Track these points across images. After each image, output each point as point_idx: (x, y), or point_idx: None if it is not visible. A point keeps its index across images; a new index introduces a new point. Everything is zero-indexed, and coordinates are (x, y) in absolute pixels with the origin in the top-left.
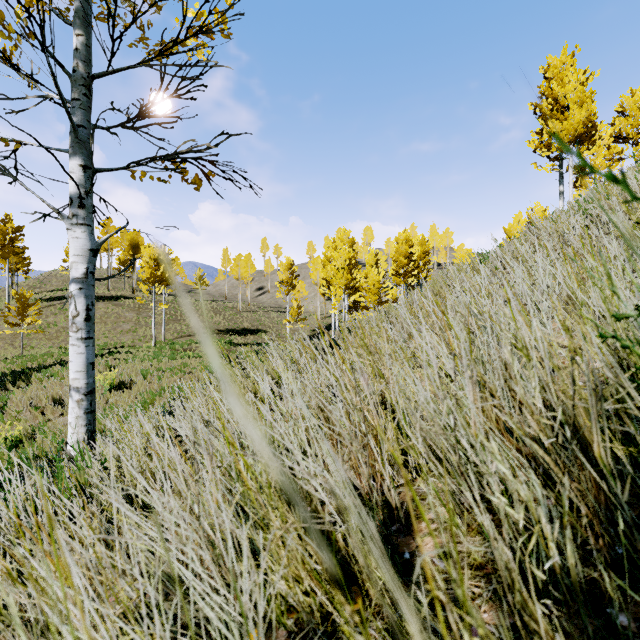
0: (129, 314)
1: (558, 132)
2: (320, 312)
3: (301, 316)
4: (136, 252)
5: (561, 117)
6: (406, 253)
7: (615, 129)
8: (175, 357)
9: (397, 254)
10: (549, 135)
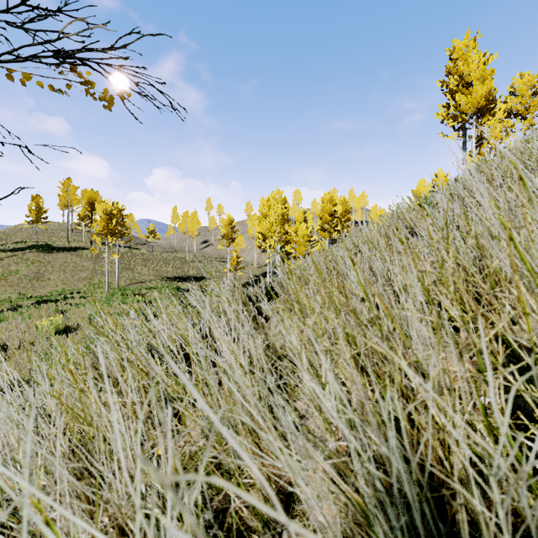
0: (86, 263)
1: (463, 105)
2: (256, 262)
3: (240, 265)
4: (94, 209)
5: (466, 92)
6: (330, 211)
7: (507, 106)
8: (125, 302)
9: (323, 212)
10: (455, 107)
